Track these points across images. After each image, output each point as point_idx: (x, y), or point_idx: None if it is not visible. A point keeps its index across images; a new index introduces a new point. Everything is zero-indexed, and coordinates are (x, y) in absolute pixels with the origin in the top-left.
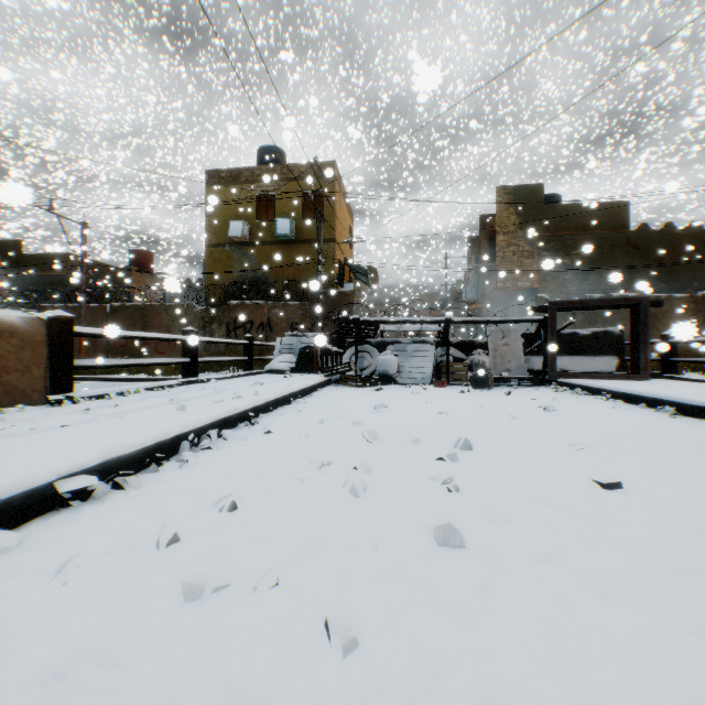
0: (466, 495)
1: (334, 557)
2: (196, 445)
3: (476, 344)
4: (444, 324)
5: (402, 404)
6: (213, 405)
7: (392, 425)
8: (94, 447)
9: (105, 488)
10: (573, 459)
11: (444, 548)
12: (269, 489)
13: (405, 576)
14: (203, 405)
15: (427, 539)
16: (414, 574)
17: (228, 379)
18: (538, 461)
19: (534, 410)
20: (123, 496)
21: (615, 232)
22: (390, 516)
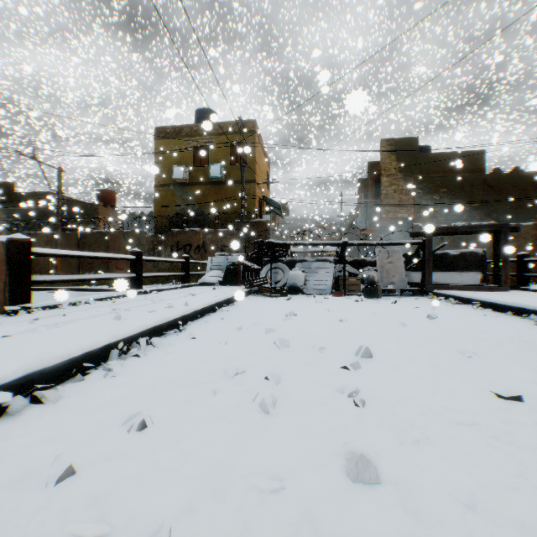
0: (373, 409)
1: (237, 500)
2: (126, 353)
3: (367, 262)
4: (341, 246)
5: (308, 312)
6: (146, 315)
7: (300, 332)
8: (16, 361)
9: (22, 402)
10: (466, 368)
11: (358, 485)
12: (183, 402)
13: (317, 530)
14: (138, 315)
15: (339, 471)
16: (327, 528)
17: (167, 290)
18: (433, 369)
19: (419, 317)
20: (40, 410)
21: (474, 175)
22: (299, 437)
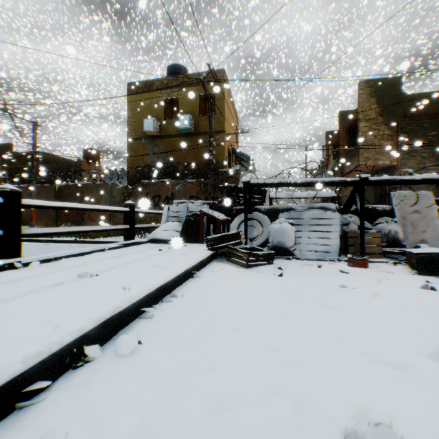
0: None
1: None
2: None
3: (378, 211)
4: (355, 186)
5: (404, 380)
6: None
7: None
8: None
9: None
10: None
11: None
12: None
13: None
14: None
15: None
16: None
17: (79, 256)
18: None
19: None
20: None
21: None
22: None
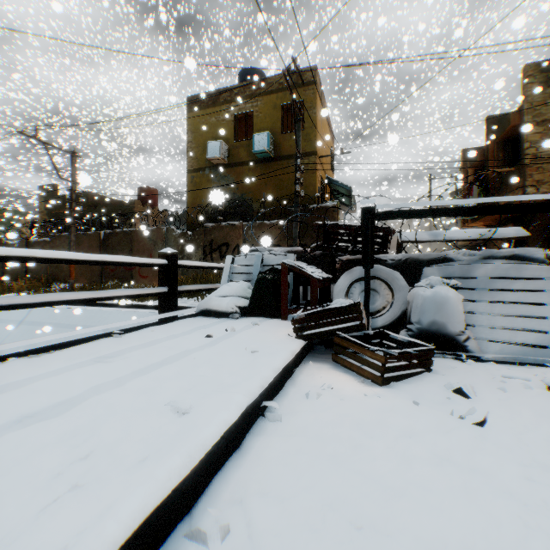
0: None
1: None
2: None
3: None
4: None
5: None
6: None
7: None
8: None
9: None
10: None
11: None
12: None
13: None
14: None
15: None
16: None
17: (51, 352)
18: None
19: None
20: None
21: None
22: None
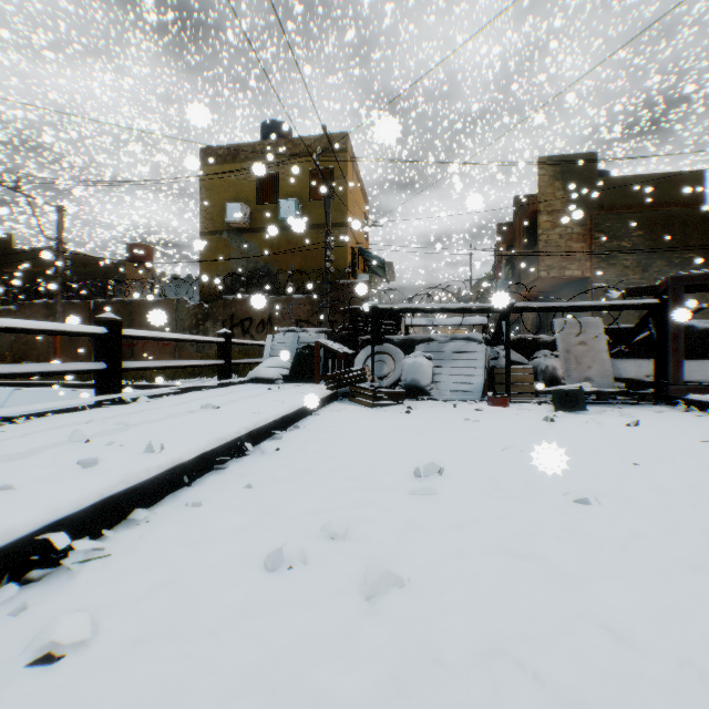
0: None
1: None
2: None
3: (538, 342)
4: (501, 313)
5: (467, 458)
6: None
7: (498, 592)
8: None
9: None
10: None
11: None
12: None
13: None
14: None
15: None
16: None
17: (179, 395)
18: None
19: None
20: None
21: (687, 208)
22: None
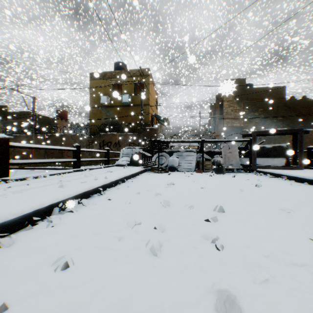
0: (230, 252)
1: None
2: (64, 209)
3: (216, 152)
4: (201, 142)
5: (181, 182)
6: (79, 184)
7: (177, 195)
8: None
9: None
10: (287, 220)
11: None
12: (97, 246)
13: None
14: (74, 184)
15: (211, 309)
16: None
17: (96, 169)
18: (266, 221)
19: (250, 186)
20: None
21: (279, 100)
22: (178, 275)
